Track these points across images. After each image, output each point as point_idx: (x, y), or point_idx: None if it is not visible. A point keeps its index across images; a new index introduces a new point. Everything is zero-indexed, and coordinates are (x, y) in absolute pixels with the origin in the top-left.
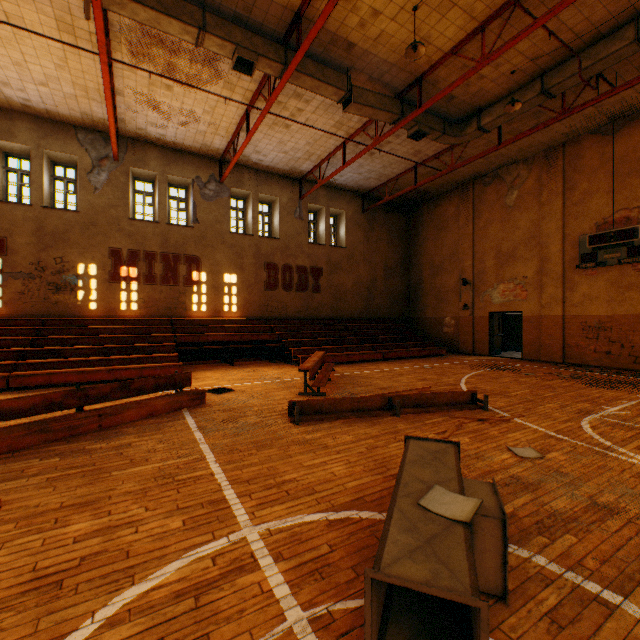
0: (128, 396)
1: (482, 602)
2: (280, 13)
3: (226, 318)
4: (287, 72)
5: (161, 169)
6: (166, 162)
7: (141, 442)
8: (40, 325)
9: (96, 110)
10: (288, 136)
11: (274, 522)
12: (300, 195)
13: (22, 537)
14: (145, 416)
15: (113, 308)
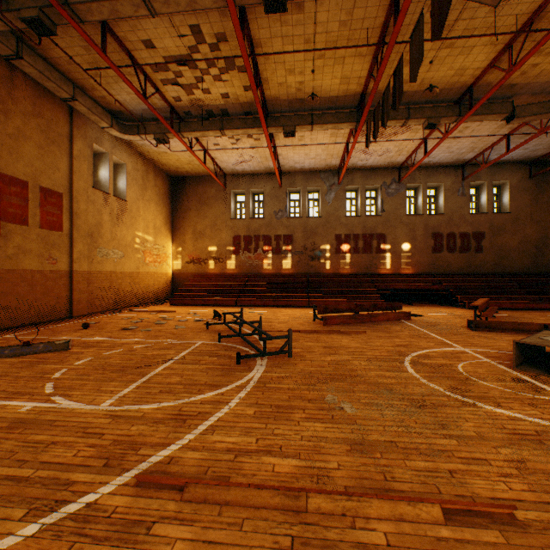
0: (375, 310)
1: (549, 346)
2: (456, 91)
3: (403, 274)
4: (460, 121)
5: (361, 183)
6: (364, 178)
7: (393, 327)
8: (306, 277)
9: (332, 162)
10: (454, 143)
11: (472, 349)
12: (462, 177)
13: (382, 339)
14: (385, 320)
15: (336, 268)
